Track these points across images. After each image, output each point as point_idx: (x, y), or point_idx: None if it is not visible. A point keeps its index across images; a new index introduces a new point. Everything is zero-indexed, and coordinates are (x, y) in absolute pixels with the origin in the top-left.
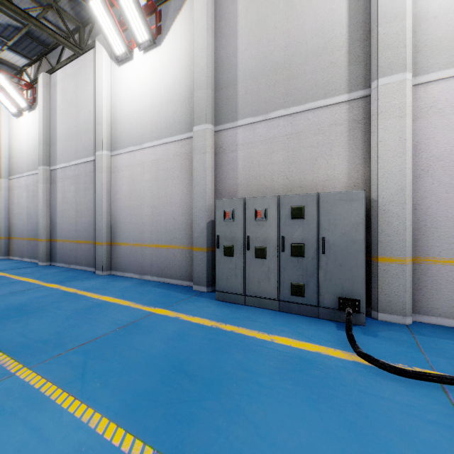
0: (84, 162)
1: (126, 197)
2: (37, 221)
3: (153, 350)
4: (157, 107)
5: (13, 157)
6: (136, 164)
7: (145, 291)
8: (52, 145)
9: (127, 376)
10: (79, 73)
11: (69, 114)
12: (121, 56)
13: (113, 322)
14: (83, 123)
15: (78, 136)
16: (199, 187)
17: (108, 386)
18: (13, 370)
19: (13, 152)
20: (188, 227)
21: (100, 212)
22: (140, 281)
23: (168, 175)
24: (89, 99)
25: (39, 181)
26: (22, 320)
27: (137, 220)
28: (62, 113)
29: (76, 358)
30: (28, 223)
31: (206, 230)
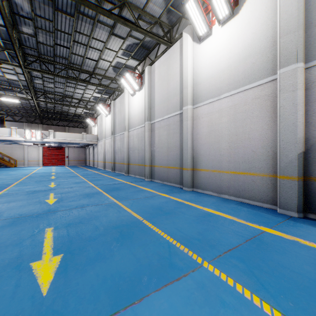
0: (172, 115)
1: (205, 136)
2: (143, 154)
3: (310, 275)
4: (235, 64)
5: (130, 119)
6: (214, 111)
7: (233, 208)
8: (152, 108)
9: (314, 303)
10: (169, 59)
11: (163, 87)
12: (203, 35)
13: (235, 233)
14: (172, 91)
15: (169, 99)
16: (287, 122)
17: (305, 310)
18: (197, 261)
19: (130, 116)
20: (269, 158)
21: (186, 148)
22: (221, 199)
23: (246, 116)
24: (176, 74)
25: (145, 130)
26: (168, 218)
27: (216, 153)
28: (158, 87)
29: (238, 263)
30: (138, 155)
31: (297, 160)
